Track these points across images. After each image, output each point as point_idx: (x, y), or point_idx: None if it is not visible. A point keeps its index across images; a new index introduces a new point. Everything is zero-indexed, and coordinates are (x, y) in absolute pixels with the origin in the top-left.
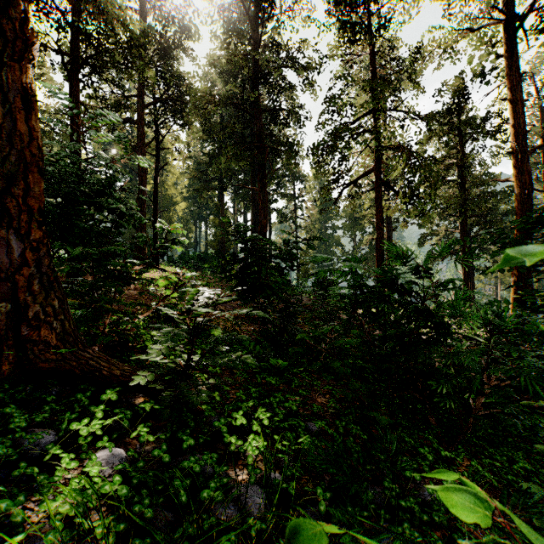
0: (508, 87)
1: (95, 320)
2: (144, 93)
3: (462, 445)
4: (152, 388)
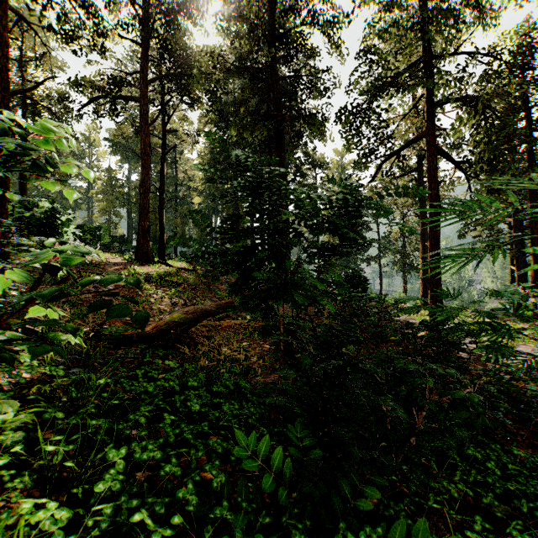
0: None
1: None
2: (147, 66)
3: None
4: None
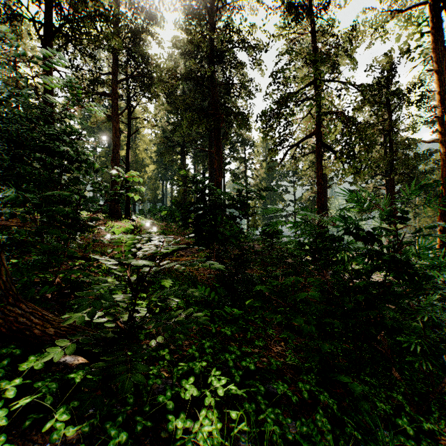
0: (434, 59)
1: (44, 268)
2: (117, 70)
3: (436, 408)
4: (90, 350)
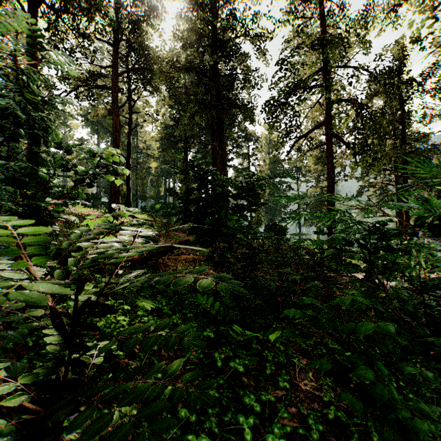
0: None
1: None
2: (118, 62)
3: None
4: None
